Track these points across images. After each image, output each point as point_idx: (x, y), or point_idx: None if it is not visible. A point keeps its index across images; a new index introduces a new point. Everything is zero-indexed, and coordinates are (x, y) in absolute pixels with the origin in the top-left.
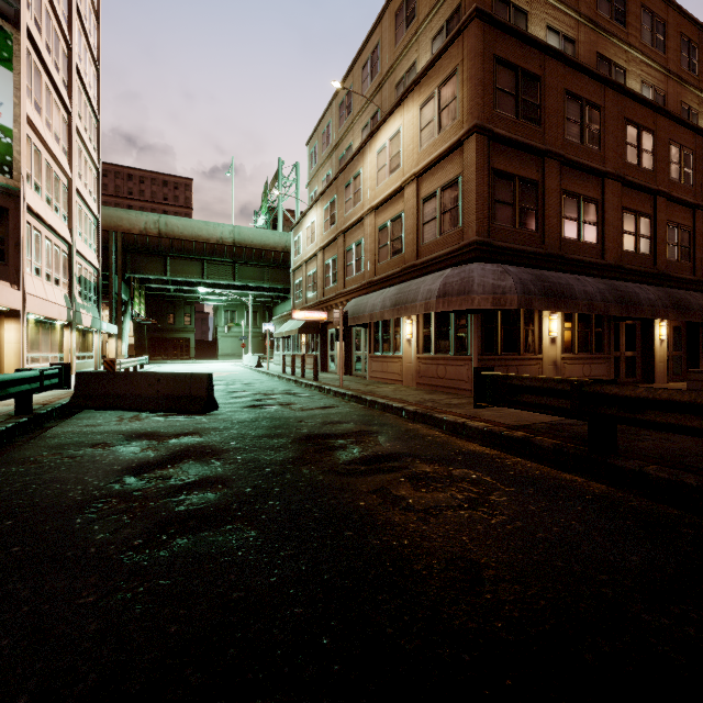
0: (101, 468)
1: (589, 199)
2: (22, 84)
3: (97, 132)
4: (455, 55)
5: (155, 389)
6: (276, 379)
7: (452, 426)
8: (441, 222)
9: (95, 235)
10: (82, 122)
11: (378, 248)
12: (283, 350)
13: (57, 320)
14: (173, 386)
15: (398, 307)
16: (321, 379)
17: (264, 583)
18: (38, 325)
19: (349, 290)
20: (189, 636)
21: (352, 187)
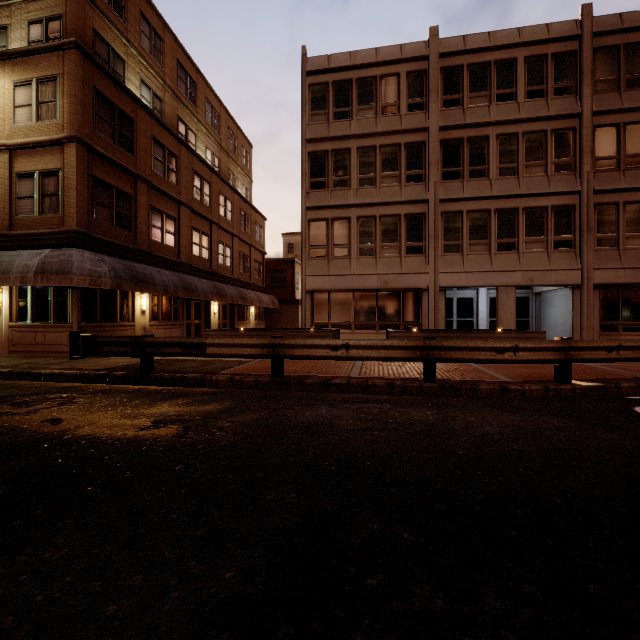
0: None
1: (170, 216)
2: None
3: None
4: (55, 64)
5: None
6: None
7: (50, 377)
8: (40, 203)
9: None
10: None
11: None
12: None
13: None
14: None
15: None
16: None
17: None
18: None
19: None
20: None
21: None
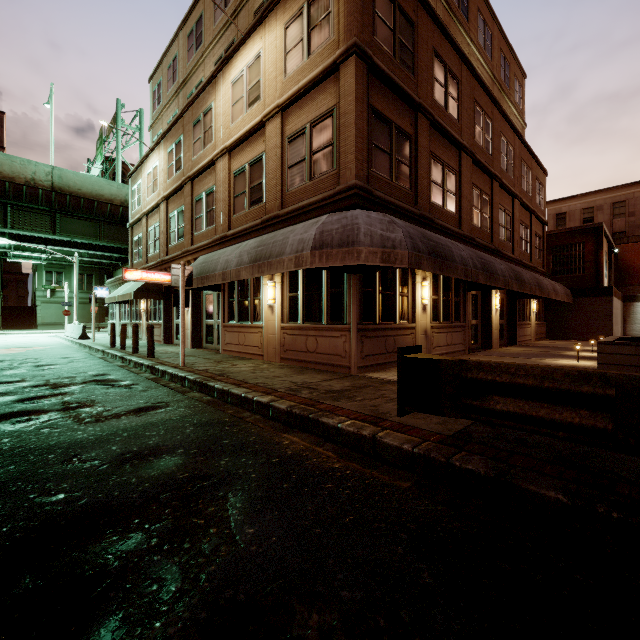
0: None
1: (450, 168)
2: None
3: None
4: None
5: None
6: (98, 355)
7: (352, 440)
8: (310, 164)
9: None
10: None
11: (233, 197)
12: (120, 319)
13: None
14: None
15: (259, 262)
16: (159, 355)
17: None
18: None
19: (198, 247)
20: None
21: (201, 124)
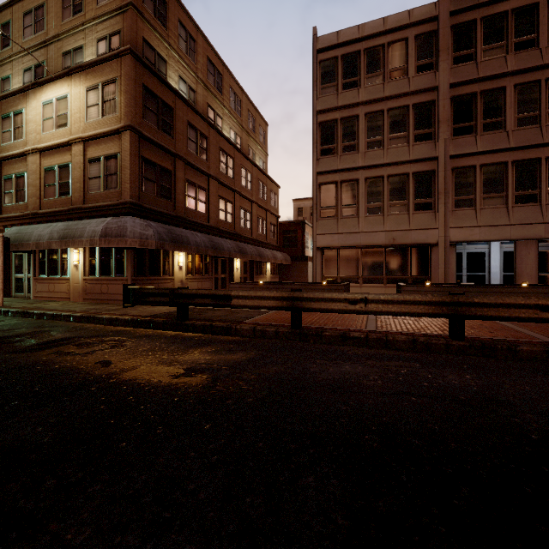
0: None
1: (201, 187)
2: None
3: None
4: (115, 69)
5: None
6: None
7: (109, 321)
8: (104, 181)
9: None
10: None
11: (44, 186)
12: None
13: None
14: None
15: (66, 239)
16: None
17: None
18: None
19: (8, 217)
20: None
21: (11, 121)
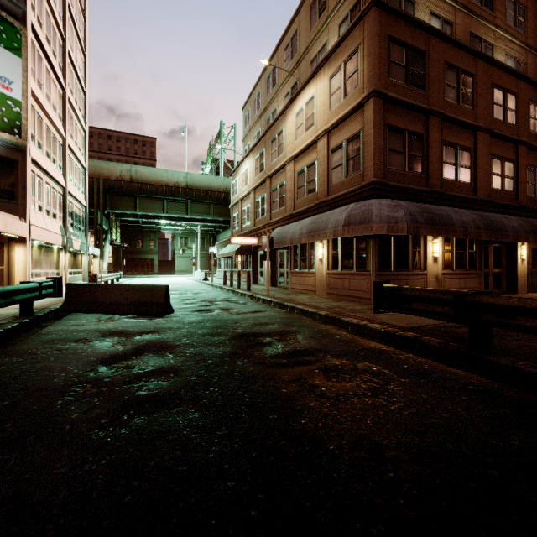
0: (81, 359)
1: (464, 148)
2: (28, 67)
3: (84, 103)
4: (357, 36)
5: (125, 297)
6: (218, 289)
7: (355, 327)
8: (346, 167)
9: (83, 181)
10: (73, 95)
11: (297, 188)
12: (224, 268)
13: (54, 244)
14: (138, 294)
15: (312, 233)
16: (252, 290)
17: (203, 459)
18: (40, 249)
19: (275, 221)
20: (140, 505)
21: (276, 141)
